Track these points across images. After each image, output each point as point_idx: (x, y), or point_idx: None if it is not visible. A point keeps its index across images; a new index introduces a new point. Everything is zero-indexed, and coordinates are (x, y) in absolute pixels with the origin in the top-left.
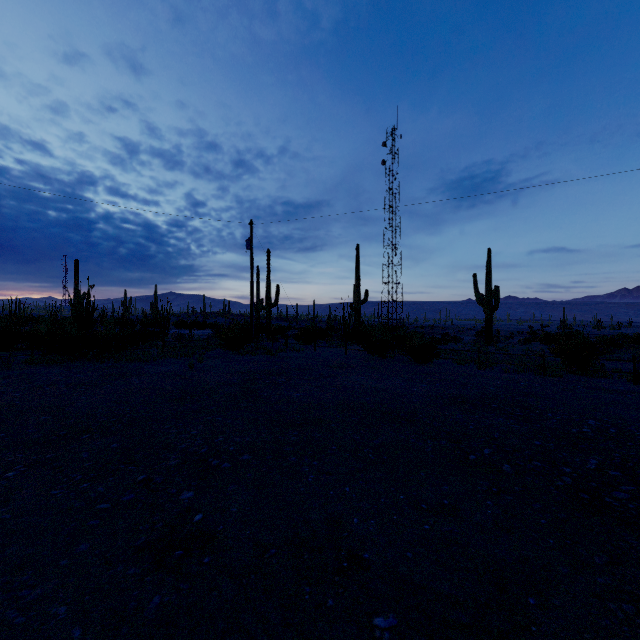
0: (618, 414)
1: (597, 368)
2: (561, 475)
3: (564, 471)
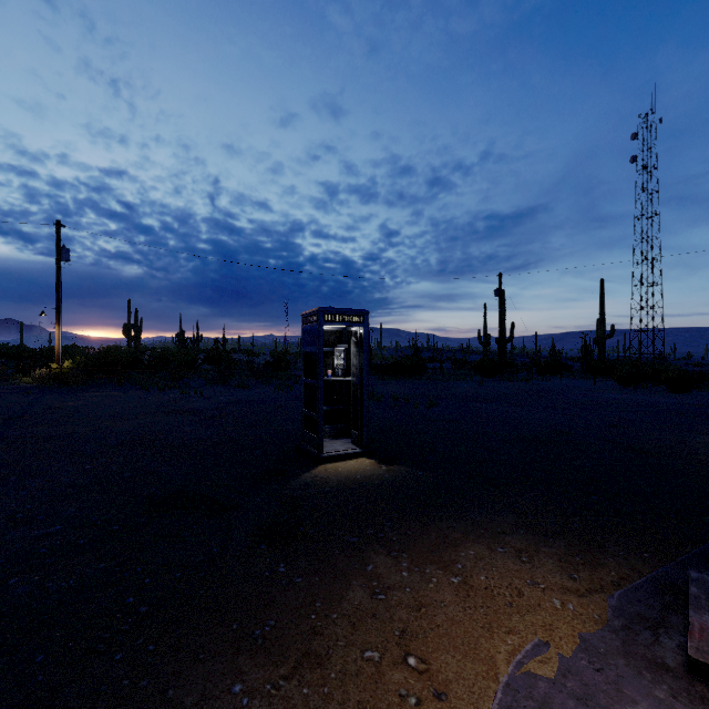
0: None
1: None
2: None
3: None
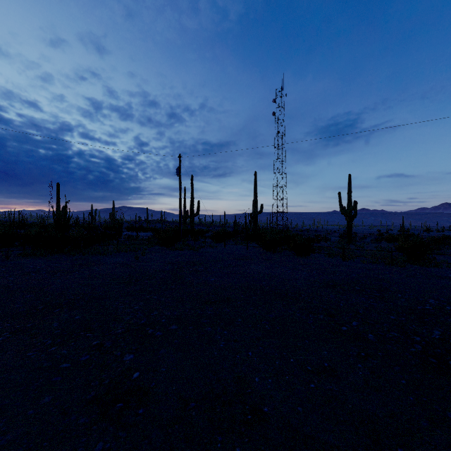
0: (450, 295)
1: (430, 260)
2: (413, 343)
3: (415, 340)
